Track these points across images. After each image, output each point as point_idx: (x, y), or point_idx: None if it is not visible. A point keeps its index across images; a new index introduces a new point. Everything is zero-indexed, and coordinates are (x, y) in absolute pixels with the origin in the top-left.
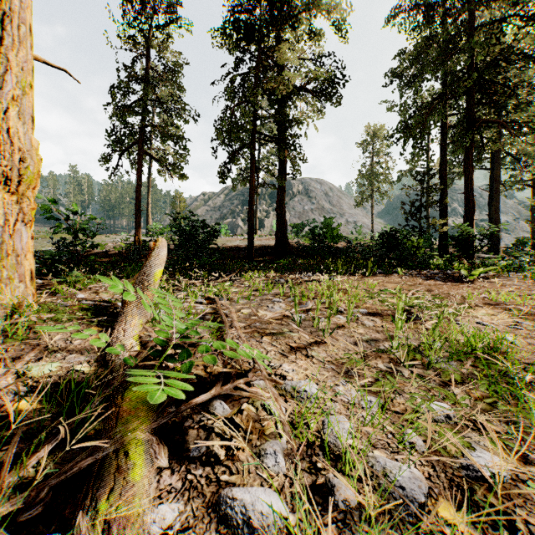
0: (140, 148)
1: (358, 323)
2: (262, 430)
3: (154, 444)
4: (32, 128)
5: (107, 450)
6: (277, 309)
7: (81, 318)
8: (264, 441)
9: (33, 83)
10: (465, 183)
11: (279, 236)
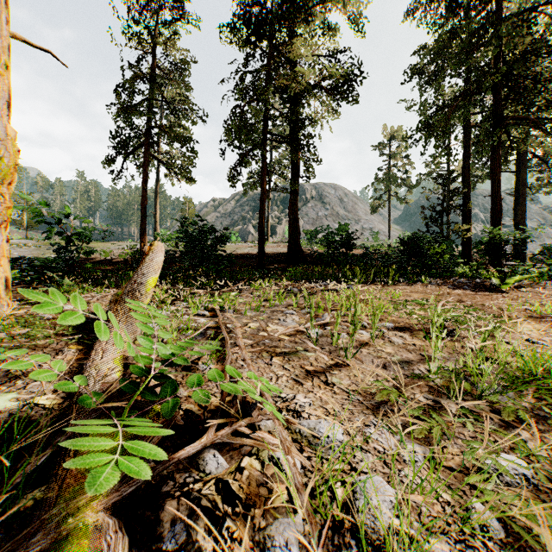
0: (146, 150)
1: (384, 340)
2: (269, 498)
3: (109, 531)
4: (8, 115)
5: (32, 549)
6: (290, 323)
7: (62, 333)
8: (271, 519)
9: (9, 63)
10: (491, 185)
11: (292, 242)
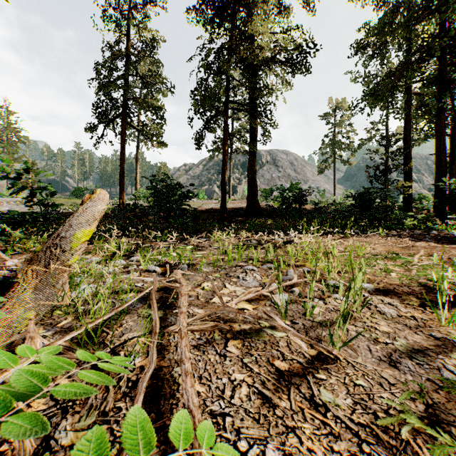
0: (124, 120)
1: (371, 310)
2: None
3: None
4: None
5: None
6: (251, 282)
7: None
8: None
9: None
10: (436, 144)
11: (250, 198)
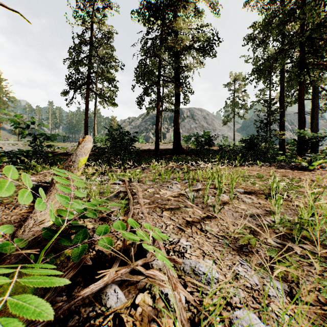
0: (88, 87)
1: (239, 200)
2: None
3: None
4: None
5: None
6: (175, 189)
7: None
8: None
9: None
10: (298, 106)
11: (175, 142)
